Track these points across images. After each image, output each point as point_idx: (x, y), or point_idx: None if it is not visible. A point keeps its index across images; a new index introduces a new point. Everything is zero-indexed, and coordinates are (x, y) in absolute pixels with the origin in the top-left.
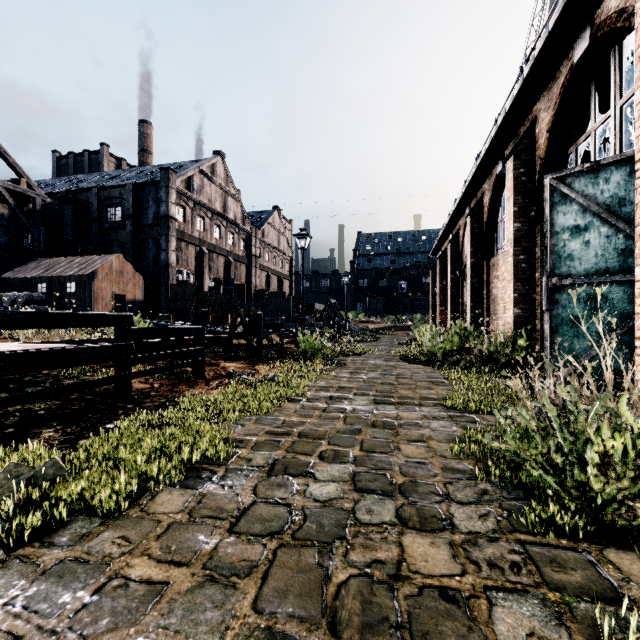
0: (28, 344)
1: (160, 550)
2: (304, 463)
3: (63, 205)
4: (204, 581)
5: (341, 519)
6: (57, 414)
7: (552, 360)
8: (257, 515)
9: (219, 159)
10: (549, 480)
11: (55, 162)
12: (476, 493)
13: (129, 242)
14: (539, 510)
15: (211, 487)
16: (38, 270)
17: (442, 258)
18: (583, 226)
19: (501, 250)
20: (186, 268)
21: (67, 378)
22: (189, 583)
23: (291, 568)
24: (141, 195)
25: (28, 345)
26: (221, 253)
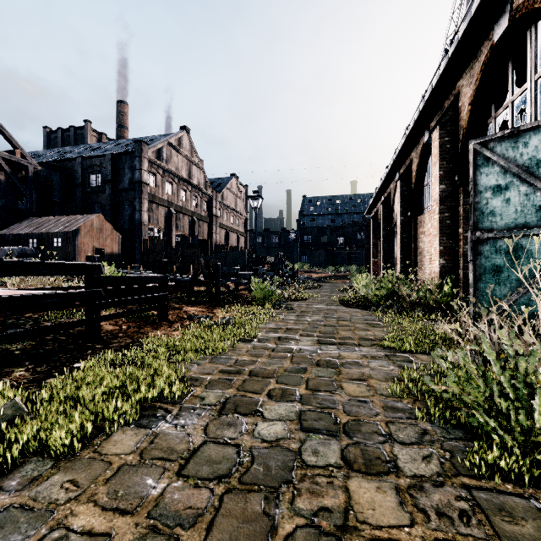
0: (10, 290)
1: (107, 496)
2: (253, 402)
3: (52, 172)
4: (147, 533)
5: (288, 461)
6: (31, 354)
7: (476, 305)
8: (206, 456)
9: (185, 133)
10: (493, 425)
11: (46, 136)
12: (417, 433)
13: (108, 204)
14: (481, 452)
15: (164, 426)
16: (30, 227)
17: (375, 217)
18: (504, 185)
19: (427, 209)
20: (157, 226)
21: (46, 321)
22: (131, 535)
23: (237, 517)
24: (118, 164)
25: (10, 291)
26: (186, 213)
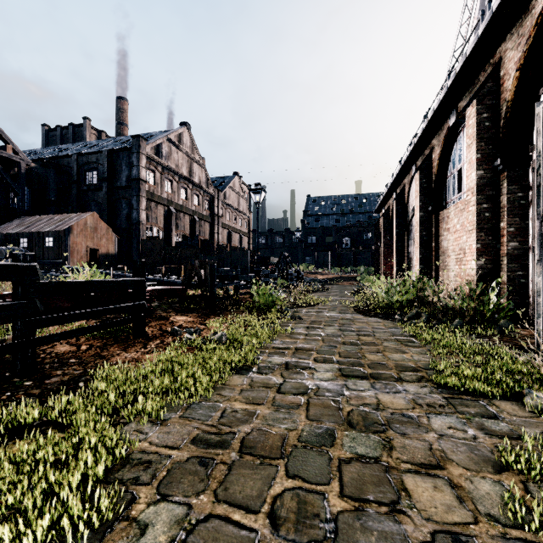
0: None
1: None
2: None
3: (46, 169)
4: None
5: None
6: None
7: None
8: None
9: (185, 129)
10: None
11: (44, 134)
12: None
13: (104, 202)
14: None
15: None
16: (21, 226)
17: (386, 215)
18: None
19: (451, 203)
20: (155, 225)
21: None
22: None
23: None
24: (115, 160)
25: None
26: (187, 212)
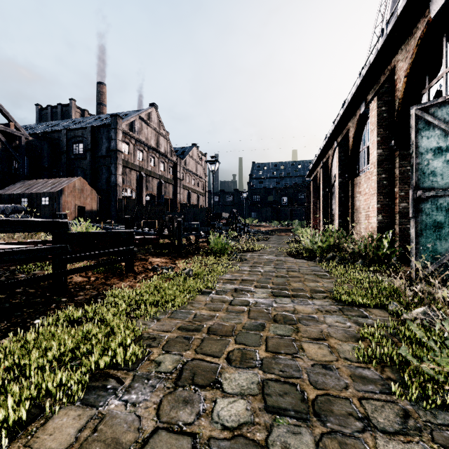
0: None
1: None
2: (212, 368)
3: (41, 142)
4: None
5: None
6: None
7: (417, 258)
8: None
9: (153, 109)
10: None
11: (37, 112)
12: (398, 415)
13: (88, 168)
14: None
15: (113, 404)
16: (22, 188)
17: (315, 179)
18: (445, 147)
19: (362, 172)
20: (129, 187)
21: (21, 272)
22: None
23: None
24: (97, 135)
25: None
26: (155, 176)
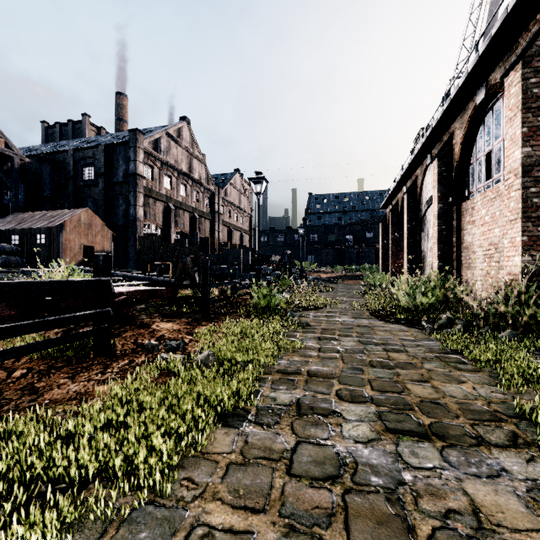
0: None
1: None
2: None
3: (41, 165)
4: None
5: None
6: None
7: None
8: None
9: (185, 124)
10: None
11: (43, 131)
12: None
13: (101, 198)
14: None
15: None
16: (12, 223)
17: (394, 210)
18: None
19: (476, 193)
20: (154, 222)
21: None
22: None
23: None
24: (112, 155)
25: None
26: (187, 209)
